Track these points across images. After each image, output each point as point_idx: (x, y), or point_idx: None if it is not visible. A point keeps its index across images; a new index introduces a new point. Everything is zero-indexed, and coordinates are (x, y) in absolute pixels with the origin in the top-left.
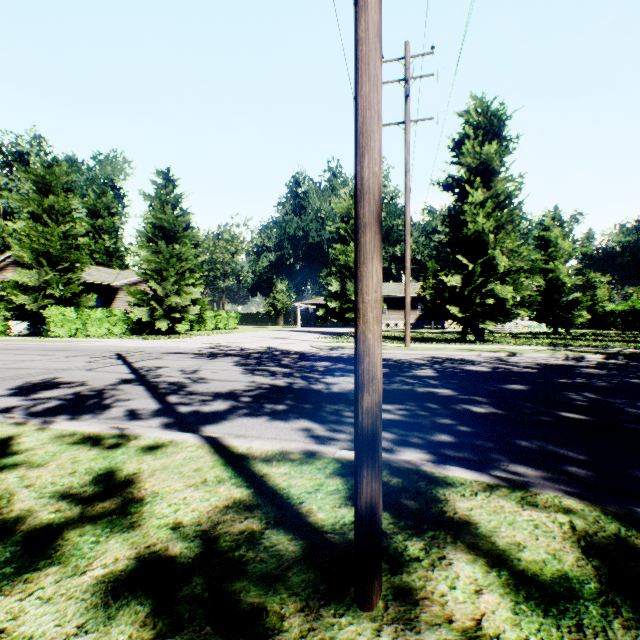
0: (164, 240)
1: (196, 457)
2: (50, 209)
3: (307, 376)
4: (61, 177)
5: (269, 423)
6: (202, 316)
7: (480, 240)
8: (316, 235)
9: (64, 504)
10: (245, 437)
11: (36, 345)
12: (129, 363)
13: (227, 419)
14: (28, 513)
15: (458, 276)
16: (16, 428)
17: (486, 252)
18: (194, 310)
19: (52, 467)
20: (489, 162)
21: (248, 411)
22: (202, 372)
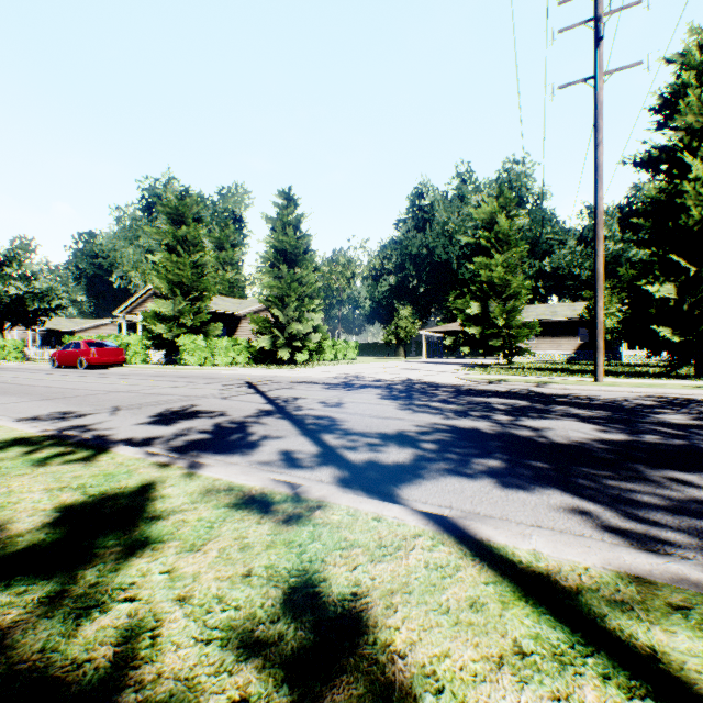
0: (285, 264)
1: (447, 566)
2: (183, 240)
3: (490, 416)
4: (192, 208)
5: (500, 492)
6: (321, 345)
7: None
8: (443, 252)
9: (251, 676)
10: (480, 517)
11: (172, 372)
12: (262, 392)
13: (425, 478)
14: (188, 695)
15: (670, 284)
16: (158, 471)
17: None
18: (315, 338)
19: (212, 555)
20: None
21: (448, 466)
22: (347, 405)
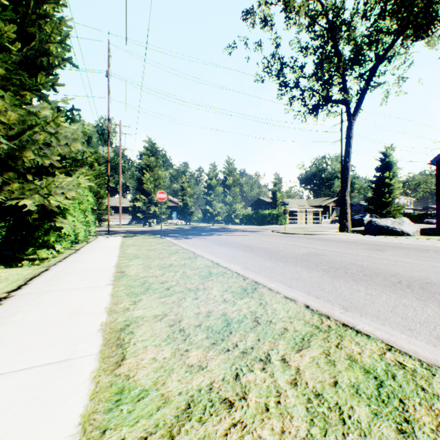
0: None
1: None
2: None
3: None
4: None
5: None
6: None
7: (149, 190)
8: None
9: None
10: None
11: None
12: None
13: None
14: None
15: (142, 202)
16: None
17: (152, 194)
18: None
19: None
20: (152, 163)
21: None
22: None
